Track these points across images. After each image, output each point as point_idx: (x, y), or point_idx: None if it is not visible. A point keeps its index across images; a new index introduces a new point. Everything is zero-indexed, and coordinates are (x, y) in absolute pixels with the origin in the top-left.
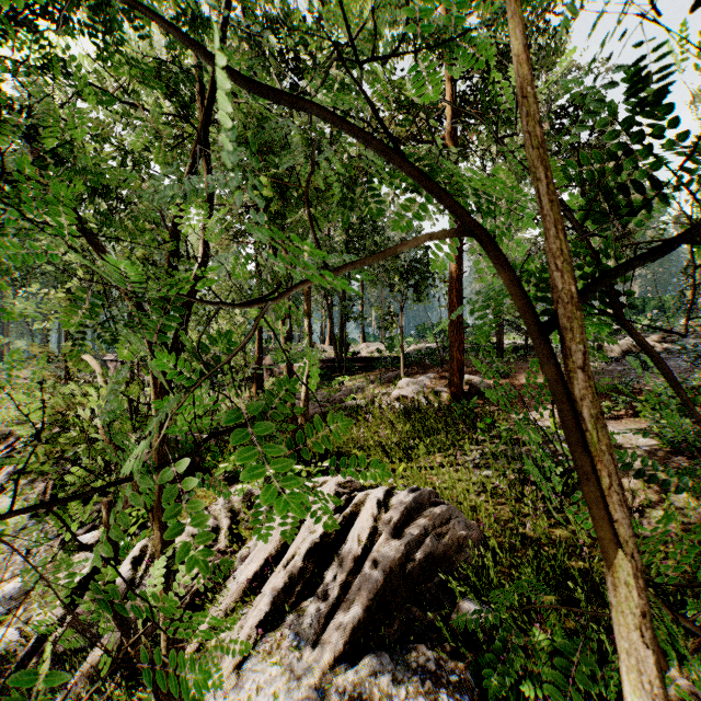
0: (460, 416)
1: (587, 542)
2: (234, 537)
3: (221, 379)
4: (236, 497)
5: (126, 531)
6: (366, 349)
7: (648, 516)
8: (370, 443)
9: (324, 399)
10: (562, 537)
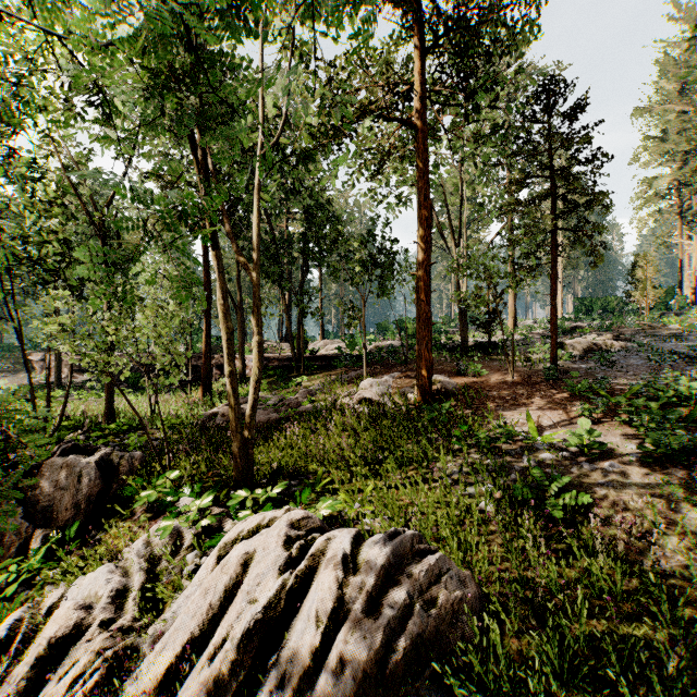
0: (431, 422)
1: (605, 589)
2: (150, 598)
3: (144, 384)
4: (157, 539)
5: (4, 591)
6: (325, 347)
7: (661, 544)
8: (331, 455)
9: (279, 402)
10: (571, 580)
